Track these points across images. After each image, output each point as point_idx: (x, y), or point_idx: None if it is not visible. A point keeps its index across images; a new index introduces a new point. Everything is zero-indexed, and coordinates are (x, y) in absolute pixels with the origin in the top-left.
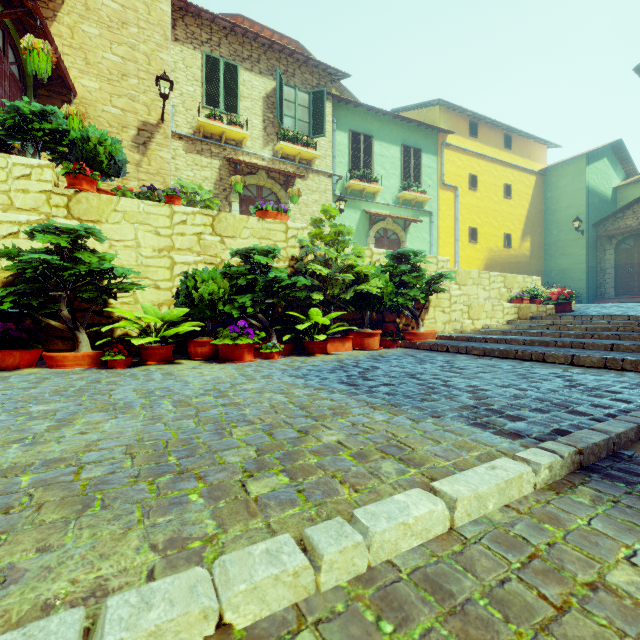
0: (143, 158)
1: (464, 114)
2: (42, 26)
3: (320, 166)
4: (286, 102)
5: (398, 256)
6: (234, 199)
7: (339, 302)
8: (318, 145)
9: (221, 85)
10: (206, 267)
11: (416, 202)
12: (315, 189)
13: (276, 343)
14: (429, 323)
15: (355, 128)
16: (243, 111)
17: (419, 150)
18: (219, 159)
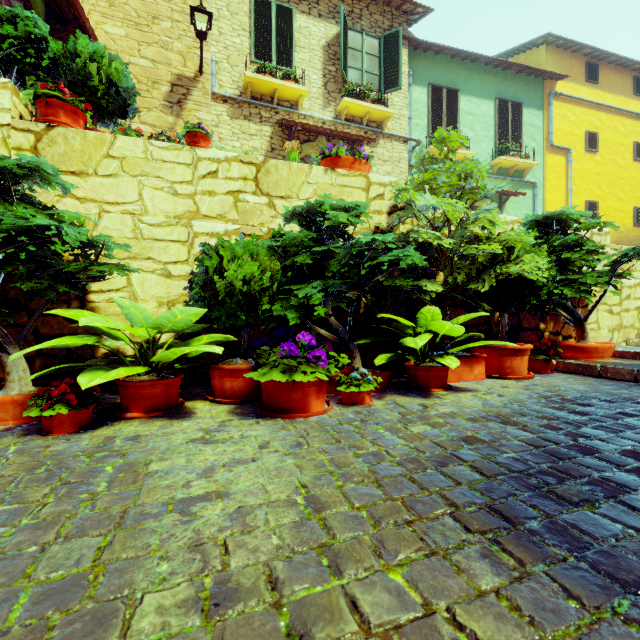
0: (177, 120)
1: (579, 54)
2: None
3: (393, 129)
4: (351, 51)
5: (546, 222)
6: None
7: (462, 296)
8: (390, 103)
9: (272, 33)
10: (240, 234)
11: (514, 171)
12: (387, 158)
13: (366, 373)
14: (589, 330)
15: (436, 81)
16: (299, 65)
17: (518, 104)
18: (270, 125)
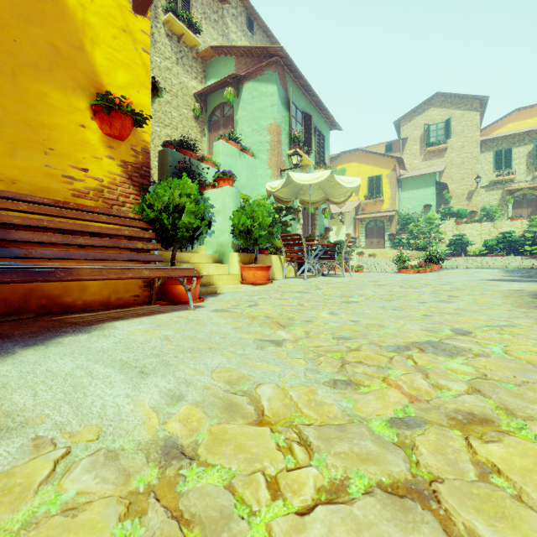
0: (469, 202)
1: None
2: (446, 186)
3: None
4: None
5: None
6: (509, 204)
7: None
8: None
9: (502, 160)
10: (490, 238)
11: None
12: None
13: (510, 255)
14: None
15: None
16: (514, 165)
17: None
18: (501, 189)
